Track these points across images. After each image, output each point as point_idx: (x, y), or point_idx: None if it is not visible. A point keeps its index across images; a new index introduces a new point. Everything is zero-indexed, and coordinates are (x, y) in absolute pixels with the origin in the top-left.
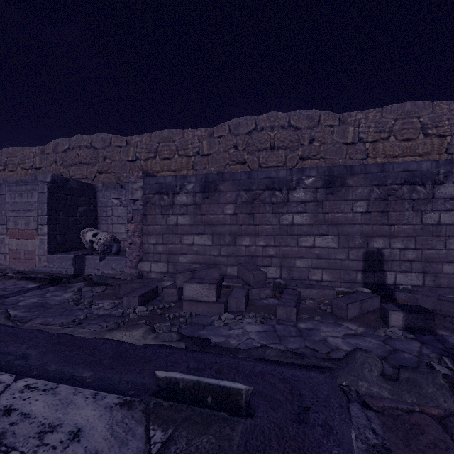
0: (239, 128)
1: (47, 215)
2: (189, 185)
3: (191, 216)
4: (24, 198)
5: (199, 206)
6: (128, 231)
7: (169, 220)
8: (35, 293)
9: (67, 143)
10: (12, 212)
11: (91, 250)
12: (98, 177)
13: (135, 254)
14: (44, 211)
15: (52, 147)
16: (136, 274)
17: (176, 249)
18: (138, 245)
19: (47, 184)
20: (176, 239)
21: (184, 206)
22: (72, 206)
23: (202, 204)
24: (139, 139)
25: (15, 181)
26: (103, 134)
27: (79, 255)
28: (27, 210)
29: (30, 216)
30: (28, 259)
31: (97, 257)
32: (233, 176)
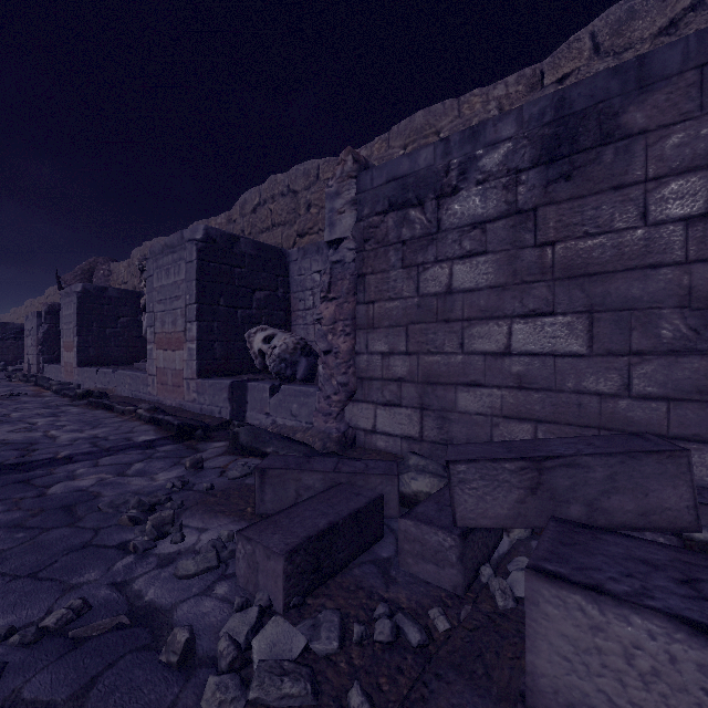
0: (631, 24)
1: (197, 303)
2: (490, 154)
3: (500, 257)
4: (171, 278)
5: (531, 214)
6: (321, 321)
7: (424, 280)
8: (123, 458)
9: (257, 196)
10: (159, 304)
11: (263, 371)
12: (299, 244)
13: (337, 380)
14: (192, 295)
15: (239, 208)
16: (337, 434)
17: (448, 368)
18: (344, 358)
19: (197, 244)
20: (446, 337)
21: (475, 229)
22: (243, 288)
23: (543, 207)
24: (366, 152)
25: (162, 250)
26: (306, 162)
27: (241, 380)
28: (174, 297)
29: (178, 307)
30: (176, 385)
31: (266, 385)
32: (700, 47)
